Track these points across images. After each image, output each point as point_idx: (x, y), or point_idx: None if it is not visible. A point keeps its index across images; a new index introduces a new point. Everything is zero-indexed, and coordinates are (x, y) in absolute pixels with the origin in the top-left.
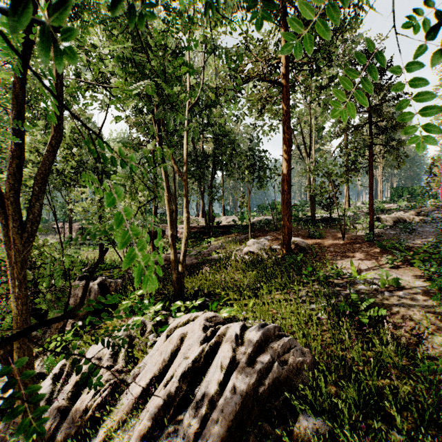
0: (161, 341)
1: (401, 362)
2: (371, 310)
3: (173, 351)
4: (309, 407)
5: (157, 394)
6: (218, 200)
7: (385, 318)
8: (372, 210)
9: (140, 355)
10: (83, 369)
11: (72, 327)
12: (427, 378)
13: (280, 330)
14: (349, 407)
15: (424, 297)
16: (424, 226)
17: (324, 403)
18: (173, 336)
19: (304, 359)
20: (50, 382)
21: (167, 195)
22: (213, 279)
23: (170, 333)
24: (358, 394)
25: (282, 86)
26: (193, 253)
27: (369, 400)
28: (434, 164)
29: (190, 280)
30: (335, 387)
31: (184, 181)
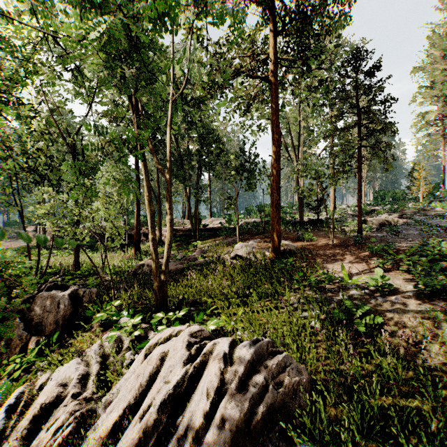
0: (138, 361)
1: (402, 376)
2: (366, 318)
3: (151, 373)
4: (308, 434)
5: (131, 428)
6: (205, 202)
7: (380, 326)
8: (360, 212)
9: (115, 376)
10: (43, 400)
11: (36, 346)
12: (431, 394)
13: (273, 345)
14: (352, 432)
15: (417, 302)
16: (408, 228)
17: (323, 429)
18: (152, 355)
19: (301, 378)
20: (2, 416)
21: (147, 194)
22: (199, 286)
23: (149, 351)
24: (359, 416)
25: (271, 84)
26: (178, 258)
27: (373, 424)
28: (415, 168)
29: (175, 287)
30: (334, 409)
31: (166, 180)
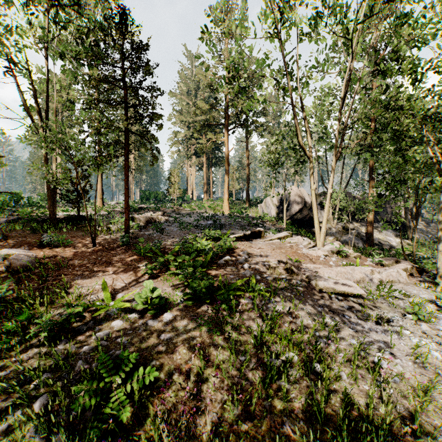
0: None
1: None
2: (133, 377)
3: None
4: None
5: None
6: None
7: None
8: (128, 208)
9: None
10: None
11: None
12: None
13: None
14: None
15: (188, 313)
16: (170, 225)
17: None
18: None
19: None
20: None
21: None
22: None
23: None
24: None
25: None
26: None
27: None
28: (172, 173)
29: None
30: None
31: None
